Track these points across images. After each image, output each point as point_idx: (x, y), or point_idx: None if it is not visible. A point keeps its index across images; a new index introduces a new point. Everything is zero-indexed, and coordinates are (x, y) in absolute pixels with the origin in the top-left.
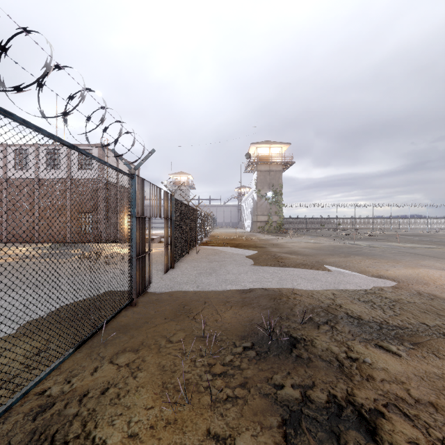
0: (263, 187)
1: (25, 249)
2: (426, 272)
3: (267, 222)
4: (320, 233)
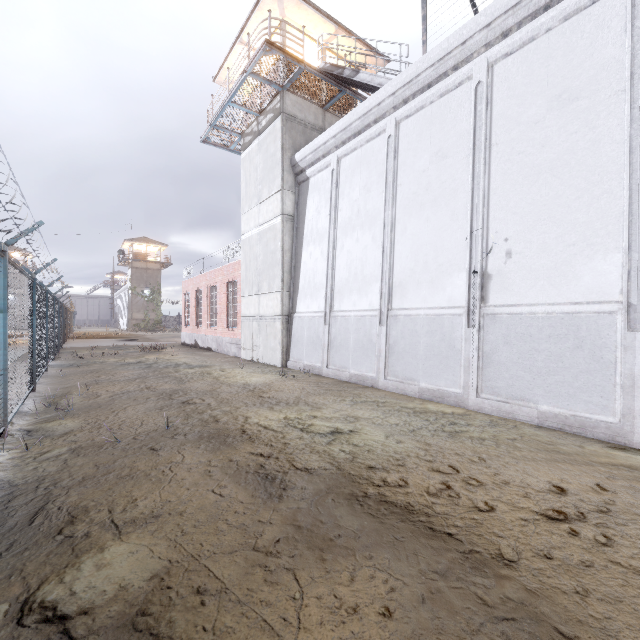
0: (140, 284)
1: None
2: None
3: (144, 320)
4: None
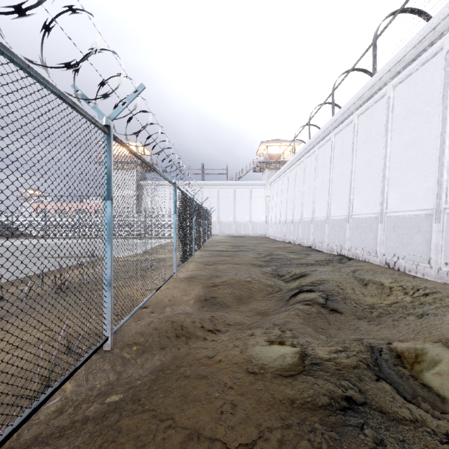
0: None
1: None
2: None
3: None
4: None
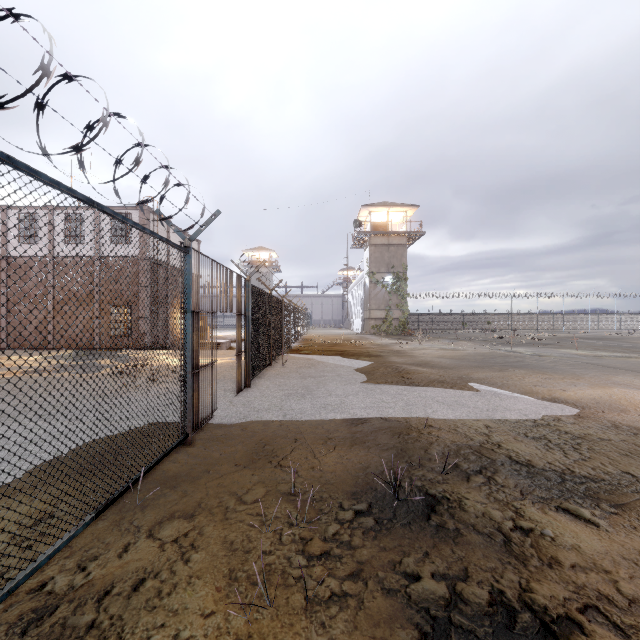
0: (380, 269)
1: (33, 359)
2: (623, 393)
3: (385, 320)
4: (461, 336)
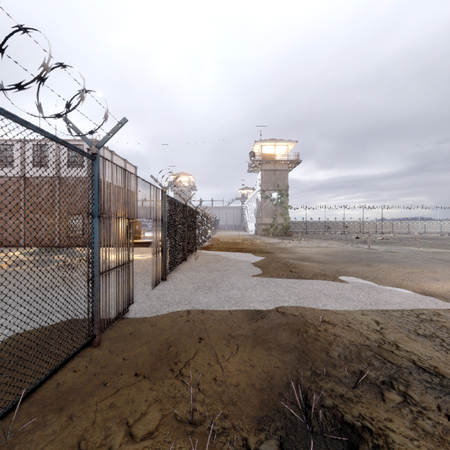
0: (268, 187)
1: (3, 255)
2: None
3: (272, 225)
4: (328, 237)
